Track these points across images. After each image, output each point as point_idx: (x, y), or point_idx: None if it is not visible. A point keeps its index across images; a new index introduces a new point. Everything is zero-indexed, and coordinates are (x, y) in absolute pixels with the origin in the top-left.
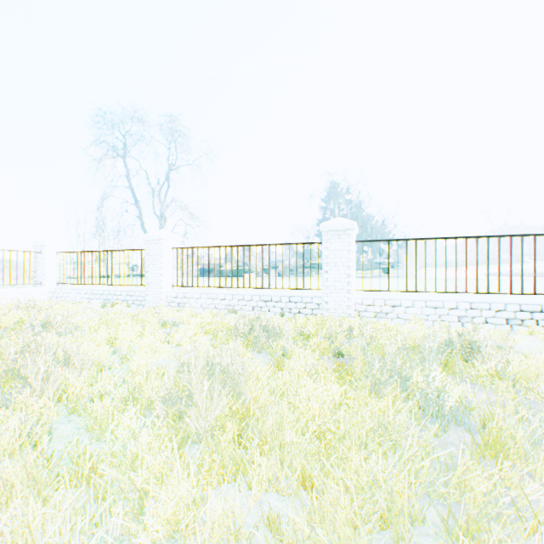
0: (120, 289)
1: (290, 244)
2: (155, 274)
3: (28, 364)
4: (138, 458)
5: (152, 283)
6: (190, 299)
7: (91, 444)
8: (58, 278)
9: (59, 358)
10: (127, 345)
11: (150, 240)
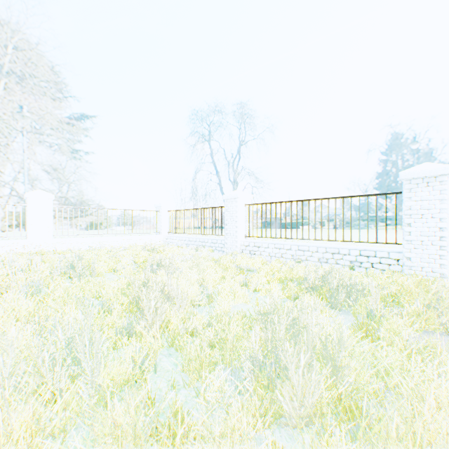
0: (206, 238)
1: (359, 196)
2: (231, 227)
3: (143, 298)
4: (226, 435)
5: (229, 233)
6: (259, 248)
7: (184, 388)
8: (168, 229)
9: (166, 292)
10: (212, 286)
11: (227, 199)
